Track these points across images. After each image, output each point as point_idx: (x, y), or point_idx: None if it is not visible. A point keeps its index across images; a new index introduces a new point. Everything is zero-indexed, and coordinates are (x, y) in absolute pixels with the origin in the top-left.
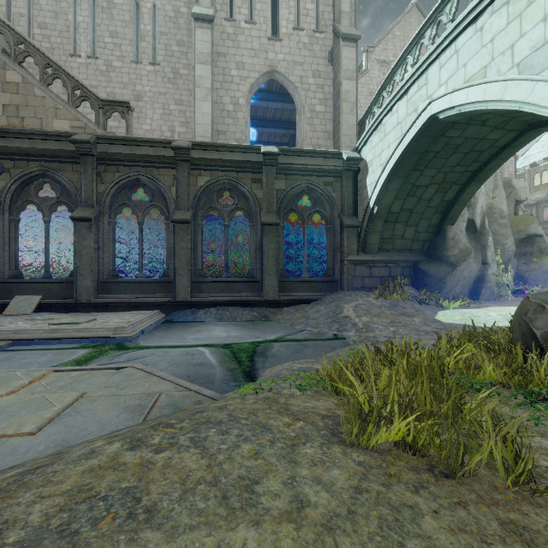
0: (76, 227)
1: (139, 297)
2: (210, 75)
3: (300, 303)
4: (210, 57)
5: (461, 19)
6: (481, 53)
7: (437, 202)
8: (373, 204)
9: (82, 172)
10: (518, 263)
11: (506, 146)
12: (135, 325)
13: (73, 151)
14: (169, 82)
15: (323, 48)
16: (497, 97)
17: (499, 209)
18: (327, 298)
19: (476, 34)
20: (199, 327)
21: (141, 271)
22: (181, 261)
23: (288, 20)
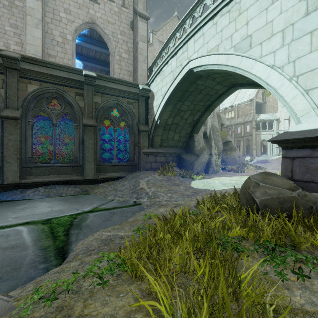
0: None
1: None
2: (40, 9)
3: (112, 180)
4: None
5: (206, 15)
6: (216, 37)
7: (190, 120)
8: (157, 118)
9: None
10: (222, 154)
11: (222, 94)
12: None
13: None
14: (5, 8)
15: (127, 18)
16: (224, 63)
17: (216, 127)
18: (129, 176)
19: (213, 26)
20: (26, 205)
21: None
22: (9, 150)
23: None
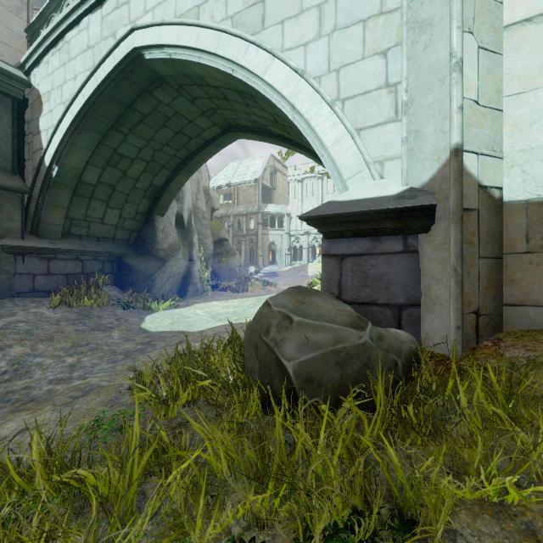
0: None
1: None
2: None
3: None
4: None
5: None
6: None
7: (145, 184)
8: (51, 160)
9: None
10: (214, 261)
11: (211, 141)
12: None
13: None
14: None
15: None
16: (211, 48)
17: (202, 210)
18: None
19: None
20: None
21: None
22: None
23: None
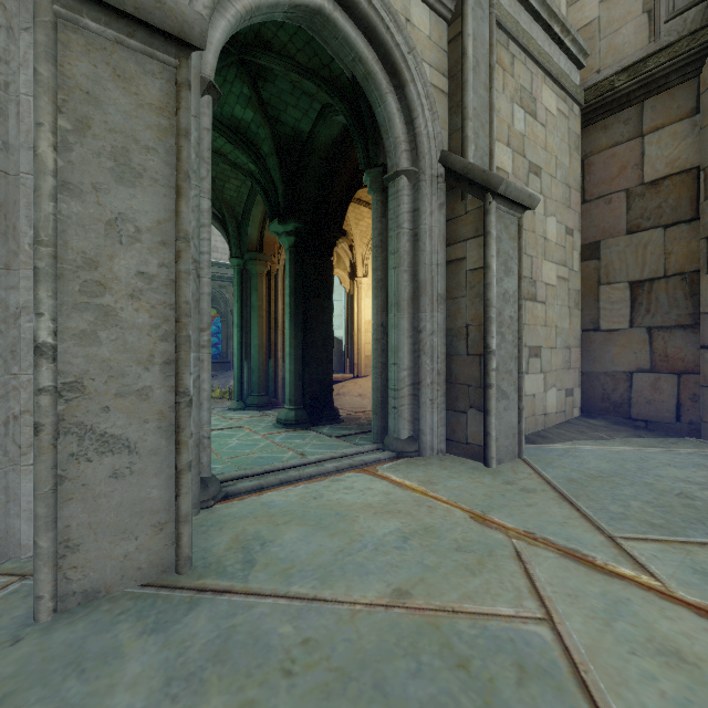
0: None
1: None
2: None
3: None
4: None
5: None
6: None
7: None
8: None
9: None
10: None
11: None
12: None
13: None
14: None
15: None
16: None
17: None
18: (221, 375)
19: None
20: None
21: None
22: None
23: None
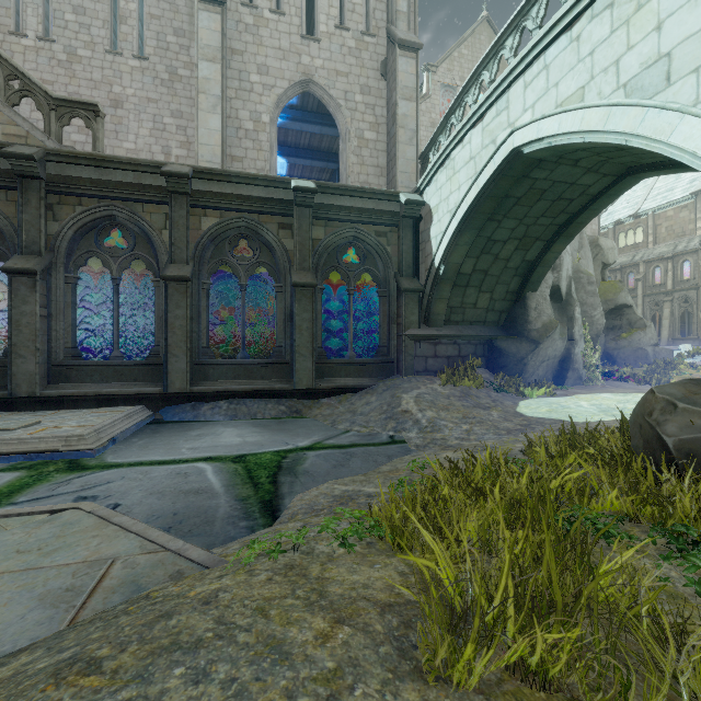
0: (12, 284)
1: (114, 387)
2: (220, 78)
3: (345, 392)
4: (220, 53)
5: (553, 24)
6: (578, 69)
7: (517, 262)
8: (439, 262)
9: (22, 203)
10: (606, 339)
11: (600, 195)
12: (102, 431)
13: (7, 171)
14: (163, 85)
15: (374, 56)
16: (598, 126)
17: (587, 273)
18: (380, 385)
19: (571, 45)
20: (202, 430)
21: (117, 350)
22: (176, 335)
23: (329, 14)
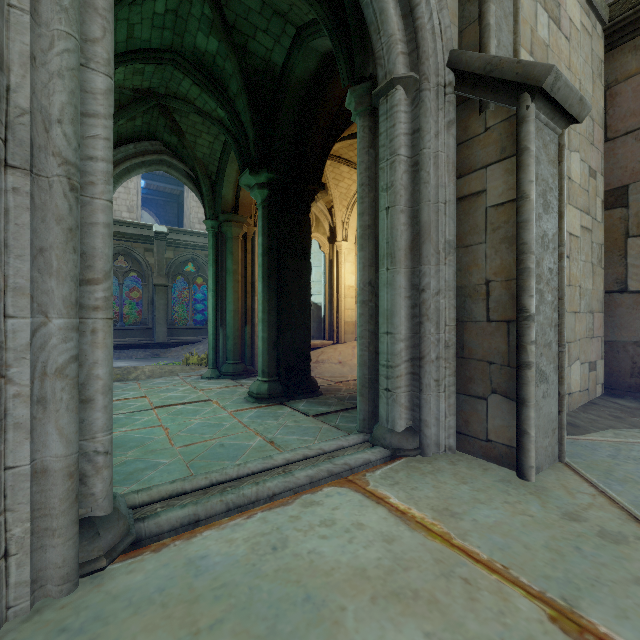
0: None
1: None
2: None
3: (186, 344)
4: None
5: None
6: None
7: None
8: None
9: None
10: None
11: None
12: None
13: None
14: None
15: None
16: None
17: None
18: (206, 340)
19: None
20: None
21: None
22: None
23: None
